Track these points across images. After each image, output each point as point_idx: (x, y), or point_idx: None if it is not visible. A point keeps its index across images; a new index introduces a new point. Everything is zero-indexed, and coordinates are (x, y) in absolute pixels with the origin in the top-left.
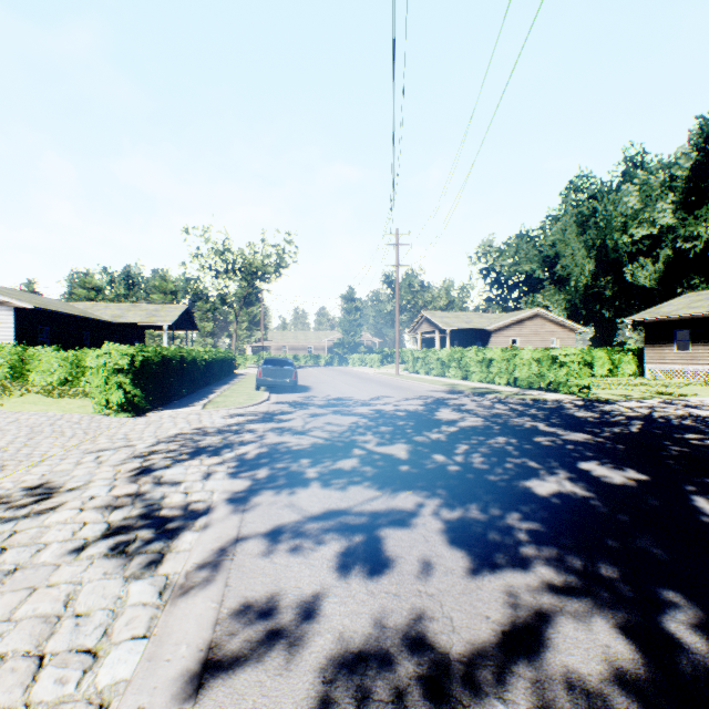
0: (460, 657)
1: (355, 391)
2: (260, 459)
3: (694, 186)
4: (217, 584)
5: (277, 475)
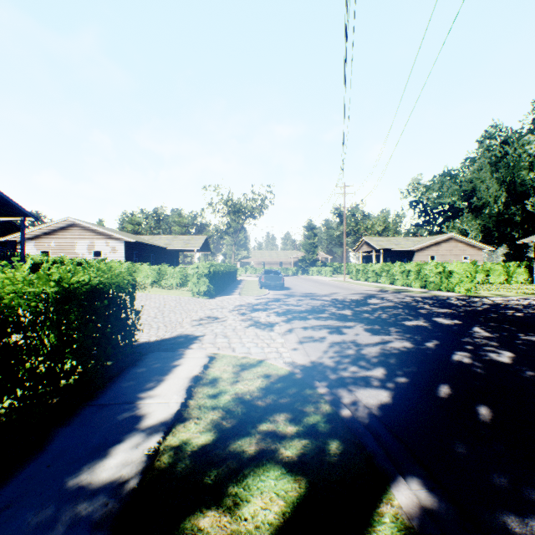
0: (364, 344)
1: (318, 290)
2: (285, 313)
3: None
4: (294, 334)
5: (296, 317)
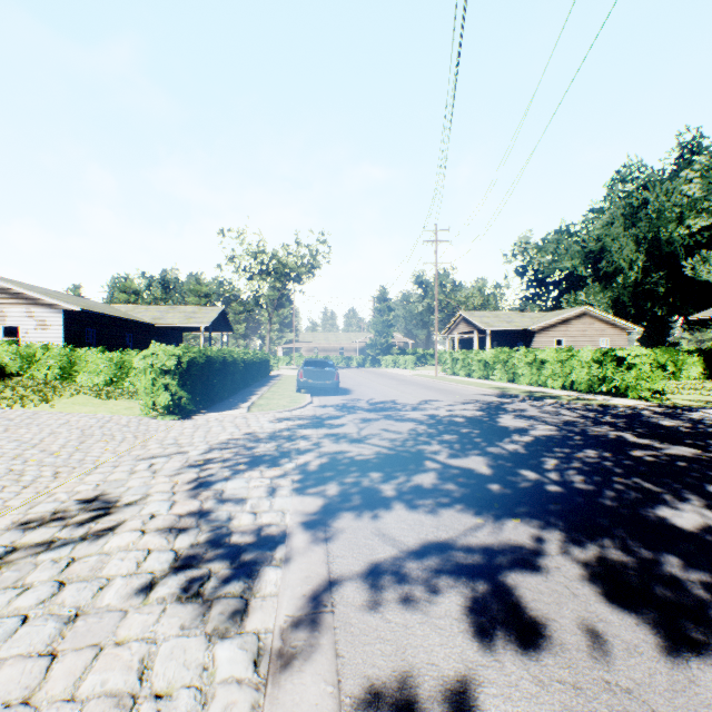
0: None
1: (398, 394)
2: (324, 471)
3: None
4: (324, 652)
5: (350, 493)
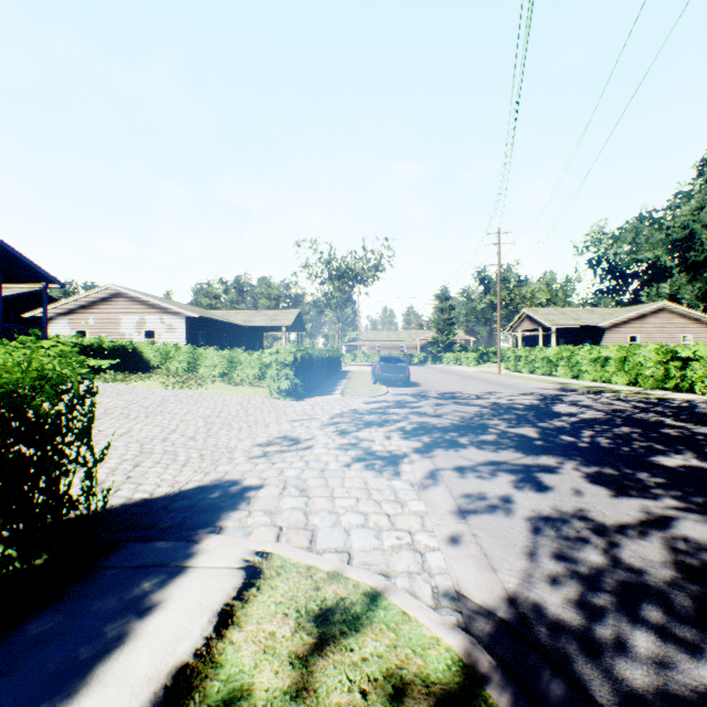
0: (611, 525)
1: (462, 387)
2: (417, 431)
3: None
4: (442, 486)
5: (438, 441)
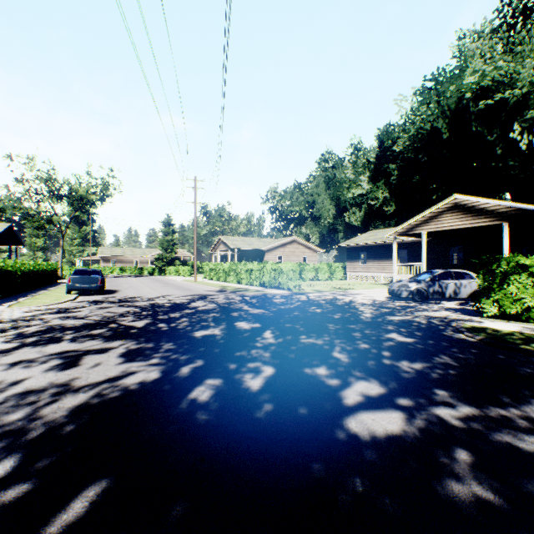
0: (80, 386)
1: (151, 292)
2: (36, 333)
3: (376, 169)
4: None
5: (42, 340)
